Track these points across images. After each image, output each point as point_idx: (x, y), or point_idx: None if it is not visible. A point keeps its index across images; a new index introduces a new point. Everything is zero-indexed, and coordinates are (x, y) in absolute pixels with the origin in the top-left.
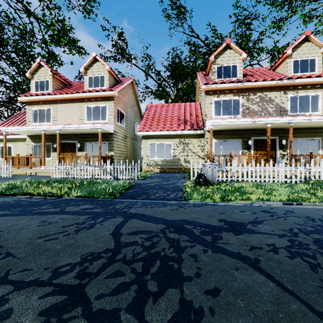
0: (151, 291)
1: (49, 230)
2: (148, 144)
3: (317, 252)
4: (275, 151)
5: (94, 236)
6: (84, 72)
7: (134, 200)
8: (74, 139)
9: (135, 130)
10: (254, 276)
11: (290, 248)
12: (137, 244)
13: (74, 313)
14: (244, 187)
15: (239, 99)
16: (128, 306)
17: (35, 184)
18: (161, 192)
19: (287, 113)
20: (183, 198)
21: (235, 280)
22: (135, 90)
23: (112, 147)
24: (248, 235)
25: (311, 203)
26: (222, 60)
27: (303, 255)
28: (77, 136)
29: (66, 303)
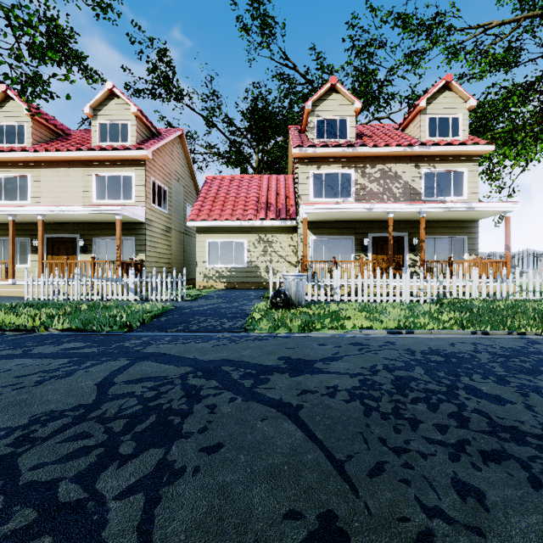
0: (121, 454)
1: None
2: (206, 241)
3: (388, 392)
4: (403, 254)
5: (66, 389)
6: (91, 115)
7: (162, 333)
8: (73, 232)
9: (186, 218)
10: (282, 426)
11: (356, 390)
12: (132, 395)
13: None
14: (345, 310)
15: (351, 172)
16: (77, 474)
17: None
18: (212, 319)
19: (420, 197)
20: (244, 328)
21: (252, 433)
22: (187, 150)
23: (142, 246)
24: (308, 376)
25: (426, 331)
26: (325, 109)
27: (366, 397)
28: (79, 225)
29: None
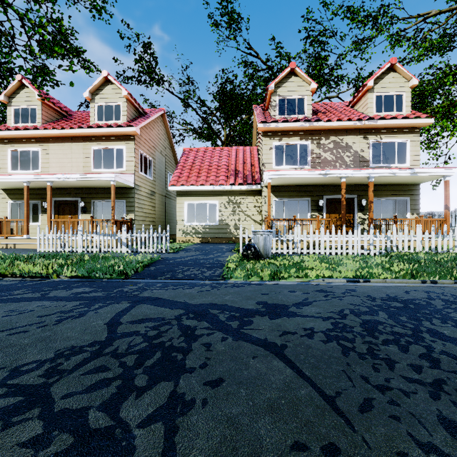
0: (137, 386)
1: (18, 321)
2: (185, 203)
3: (359, 334)
4: (353, 214)
5: (81, 327)
6: (89, 99)
7: (153, 280)
8: (75, 195)
9: (167, 183)
10: (272, 364)
11: (330, 332)
12: (138, 334)
13: (29, 415)
14: (306, 261)
15: (308, 144)
16: (102, 403)
17: (8, 261)
18: (193, 269)
19: (368, 164)
20: (222, 276)
21: (247, 369)
22: (167, 127)
23: (132, 207)
24: (286, 319)
25: (381, 280)
26: (285, 90)
27: (341, 338)
28: (80, 190)
29: (21, 405)
